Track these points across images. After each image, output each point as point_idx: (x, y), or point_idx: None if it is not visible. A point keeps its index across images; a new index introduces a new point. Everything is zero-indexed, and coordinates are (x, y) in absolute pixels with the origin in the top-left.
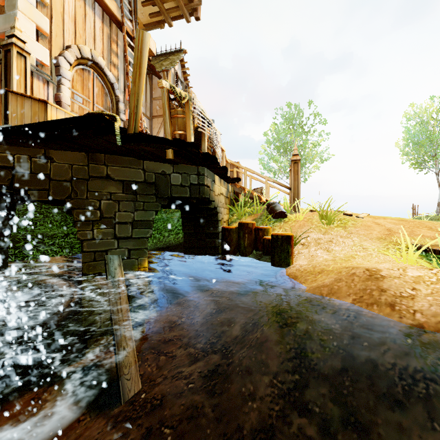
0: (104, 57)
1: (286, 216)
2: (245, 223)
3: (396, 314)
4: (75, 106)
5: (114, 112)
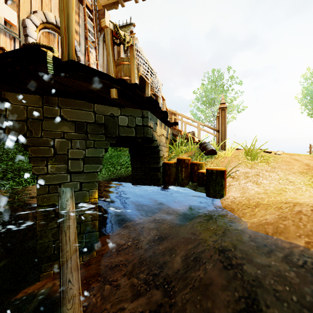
0: None
1: (216, 153)
2: (182, 159)
3: None
4: None
5: None
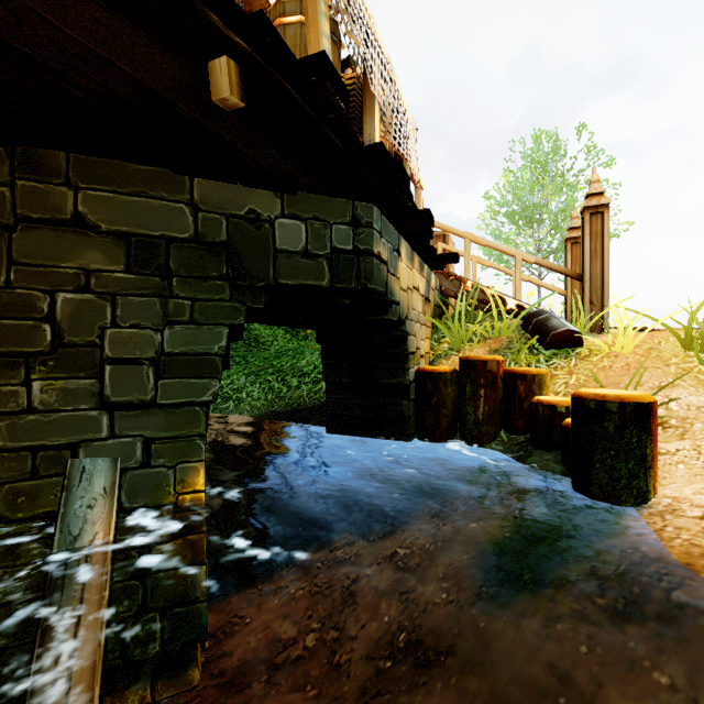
0: None
1: (580, 343)
2: (477, 359)
3: None
4: None
5: None
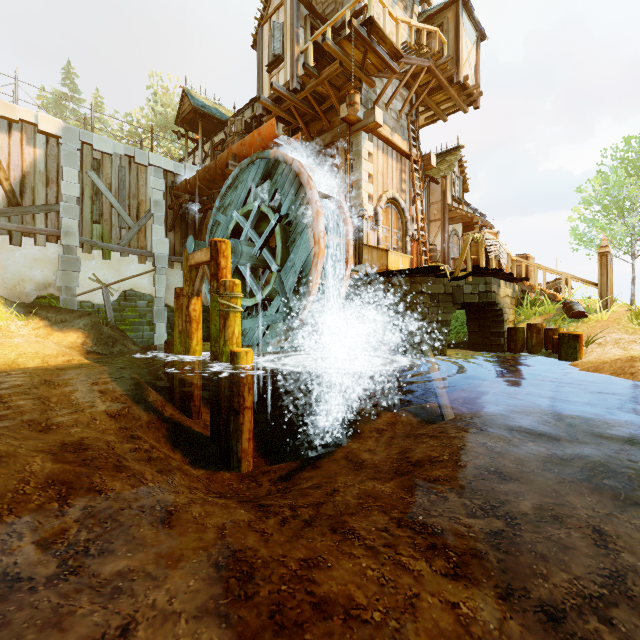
0: (397, 189)
1: (586, 316)
2: (532, 323)
3: (631, 377)
4: (383, 237)
5: (403, 231)
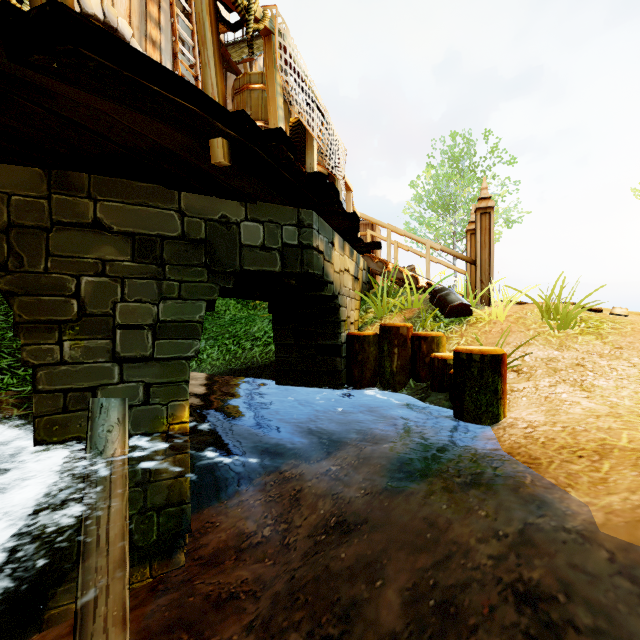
0: (133, 24)
1: (470, 313)
2: (392, 325)
3: None
4: None
5: None
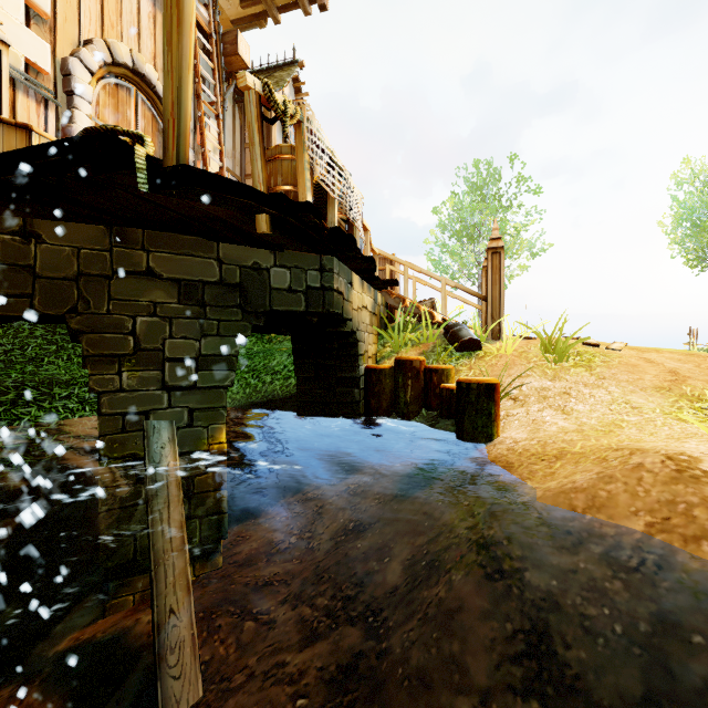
0: (158, 66)
1: (480, 348)
2: (406, 359)
3: None
4: None
5: None
